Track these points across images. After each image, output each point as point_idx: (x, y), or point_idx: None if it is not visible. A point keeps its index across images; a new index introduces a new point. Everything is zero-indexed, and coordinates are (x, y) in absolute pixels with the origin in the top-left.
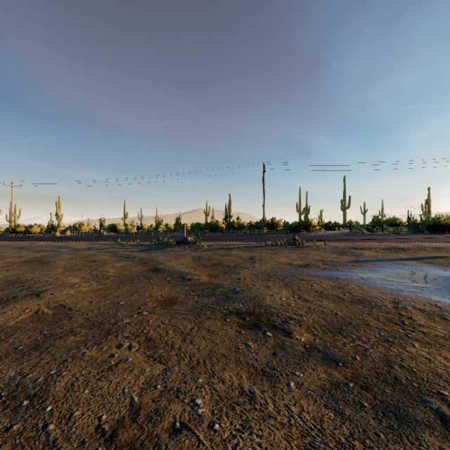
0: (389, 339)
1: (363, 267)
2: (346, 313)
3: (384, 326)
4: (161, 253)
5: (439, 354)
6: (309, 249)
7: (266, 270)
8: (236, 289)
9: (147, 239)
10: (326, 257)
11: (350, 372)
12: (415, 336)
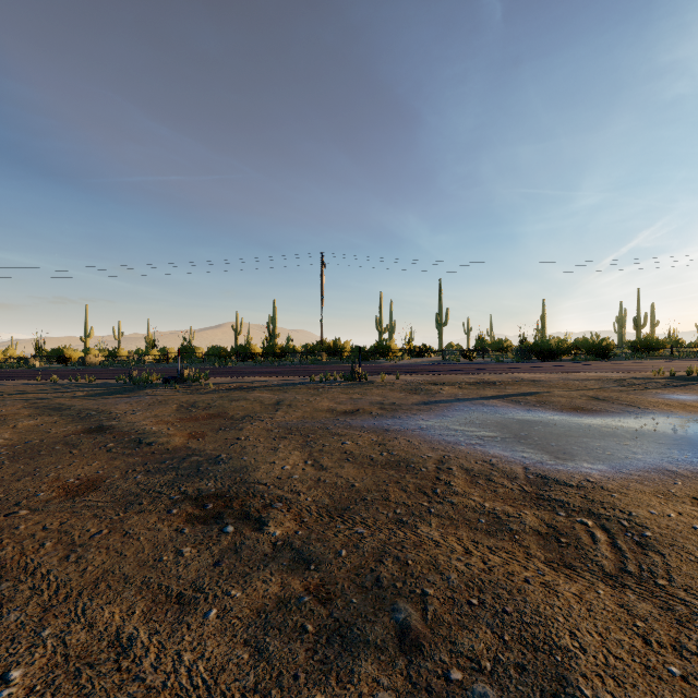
0: (404, 519)
1: (430, 411)
2: (368, 483)
3: (407, 499)
4: (126, 399)
5: (454, 534)
6: (371, 387)
7: (289, 421)
8: (221, 456)
9: (114, 374)
10: (389, 398)
11: (319, 578)
12: (439, 510)
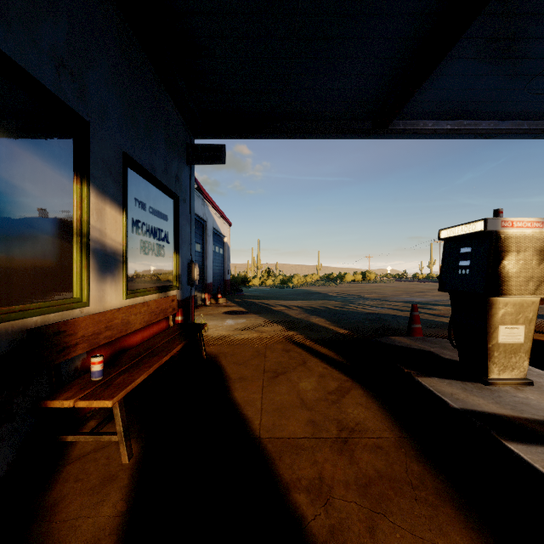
0: None
1: None
2: None
3: None
4: None
5: None
6: None
7: None
8: None
9: None
10: None
11: None
12: None
